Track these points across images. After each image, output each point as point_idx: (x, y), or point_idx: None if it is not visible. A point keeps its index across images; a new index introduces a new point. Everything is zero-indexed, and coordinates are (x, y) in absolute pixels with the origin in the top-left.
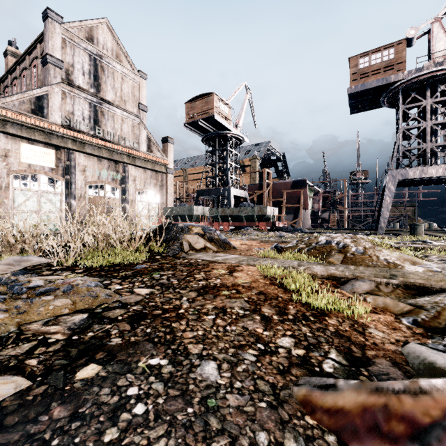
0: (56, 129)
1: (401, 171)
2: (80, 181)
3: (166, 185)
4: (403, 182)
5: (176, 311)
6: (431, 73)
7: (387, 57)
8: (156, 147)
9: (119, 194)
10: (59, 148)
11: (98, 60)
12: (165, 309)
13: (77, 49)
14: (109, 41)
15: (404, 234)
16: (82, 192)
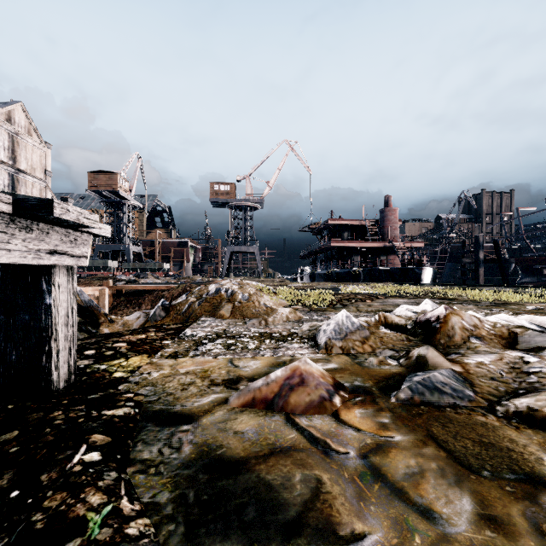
0: None
1: (232, 247)
2: None
3: None
4: (238, 251)
5: None
6: (243, 204)
7: (227, 189)
8: None
9: None
10: None
11: (15, 137)
12: None
13: (0, 130)
14: (23, 119)
15: None
16: None
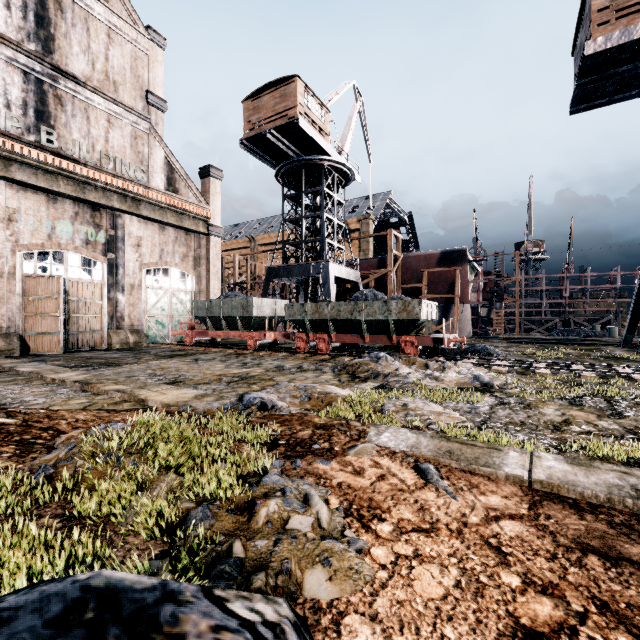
0: None
1: None
2: None
3: (206, 258)
4: None
5: None
6: None
7: None
8: (186, 183)
9: (102, 272)
10: None
11: None
12: None
13: None
14: None
15: None
16: (4, 267)
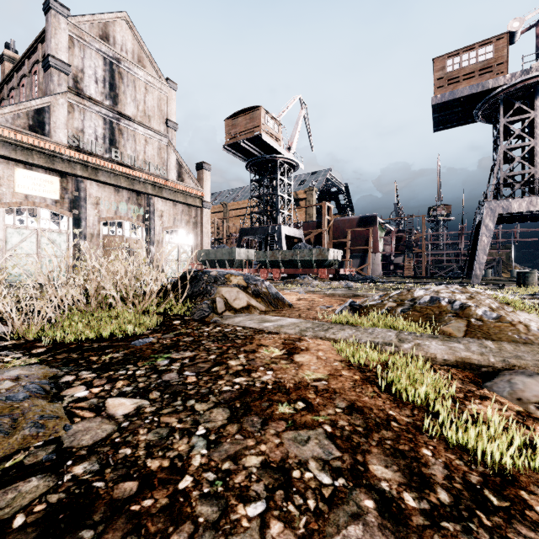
0: (61, 150)
1: (501, 202)
2: (92, 217)
3: (201, 223)
4: (503, 217)
5: (172, 485)
6: None
7: (484, 56)
8: (188, 175)
9: (142, 233)
10: (65, 174)
11: (115, 65)
12: (149, 473)
13: (88, 50)
14: (129, 41)
15: (507, 284)
16: (95, 231)
